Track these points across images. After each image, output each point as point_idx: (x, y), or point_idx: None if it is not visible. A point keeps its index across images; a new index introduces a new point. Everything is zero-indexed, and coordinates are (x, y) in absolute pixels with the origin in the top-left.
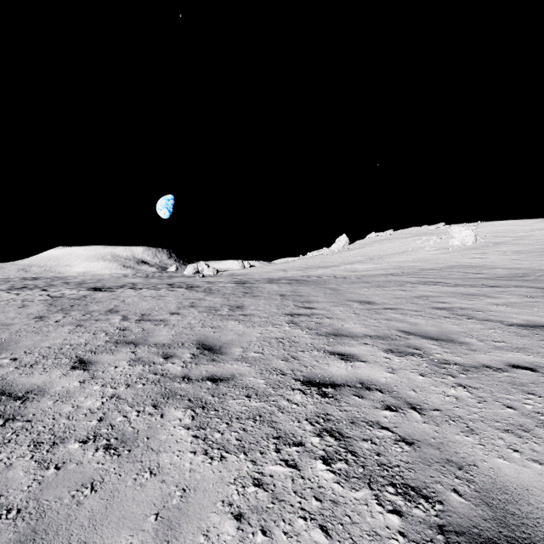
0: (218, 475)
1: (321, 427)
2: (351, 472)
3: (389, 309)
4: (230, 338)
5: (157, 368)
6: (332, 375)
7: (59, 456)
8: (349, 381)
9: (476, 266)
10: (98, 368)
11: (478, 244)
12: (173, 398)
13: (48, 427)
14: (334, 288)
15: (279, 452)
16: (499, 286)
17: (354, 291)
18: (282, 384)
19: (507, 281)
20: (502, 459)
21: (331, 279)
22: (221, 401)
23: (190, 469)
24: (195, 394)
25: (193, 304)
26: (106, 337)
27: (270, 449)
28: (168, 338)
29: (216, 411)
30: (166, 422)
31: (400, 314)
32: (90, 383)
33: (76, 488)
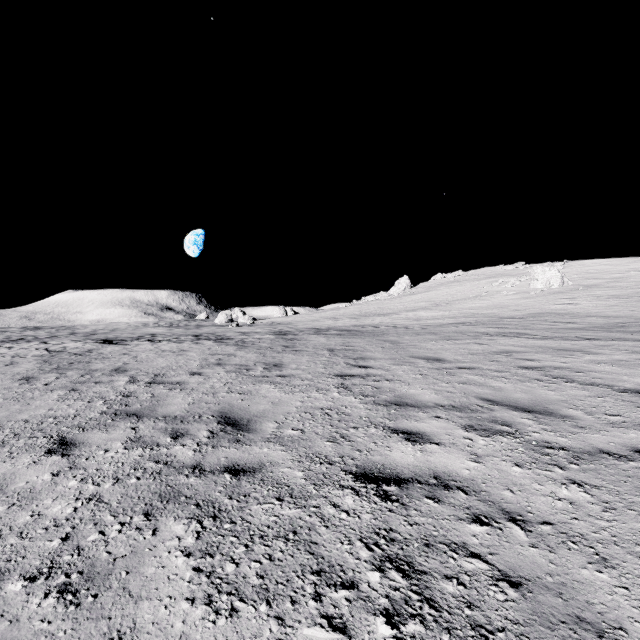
0: None
1: (383, 554)
2: None
3: (464, 369)
4: (262, 408)
5: (161, 453)
6: (396, 464)
7: None
8: (419, 474)
9: (565, 314)
10: (82, 452)
11: (565, 287)
12: (175, 501)
13: None
14: (394, 341)
15: (319, 601)
16: (598, 339)
17: (418, 344)
18: (327, 479)
19: (607, 333)
20: None
21: (391, 329)
22: (241, 507)
23: (182, 634)
24: (207, 495)
25: (220, 361)
26: (103, 407)
27: (307, 594)
28: (183, 408)
29: (232, 524)
30: (158, 544)
31: (479, 376)
32: (66, 476)
33: None
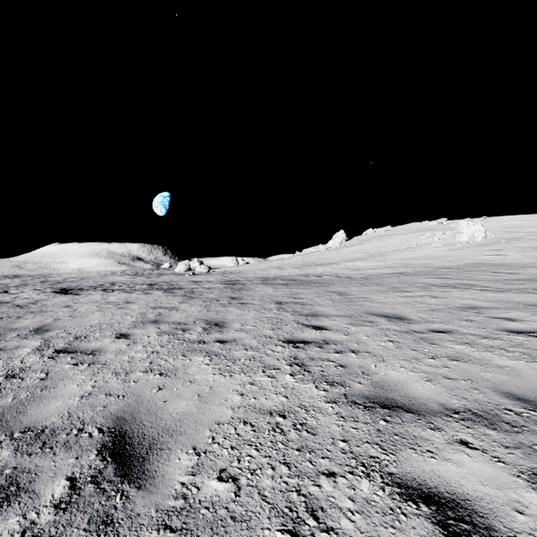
0: None
1: None
2: None
3: (441, 333)
4: (182, 410)
5: None
6: None
7: None
8: None
9: (499, 264)
10: None
11: (488, 240)
12: None
13: None
14: (342, 292)
15: None
16: None
17: (369, 296)
18: None
19: None
20: None
21: (334, 279)
22: None
23: None
24: None
25: (158, 318)
26: None
27: None
28: (66, 407)
29: None
30: None
31: (468, 346)
32: None
33: None
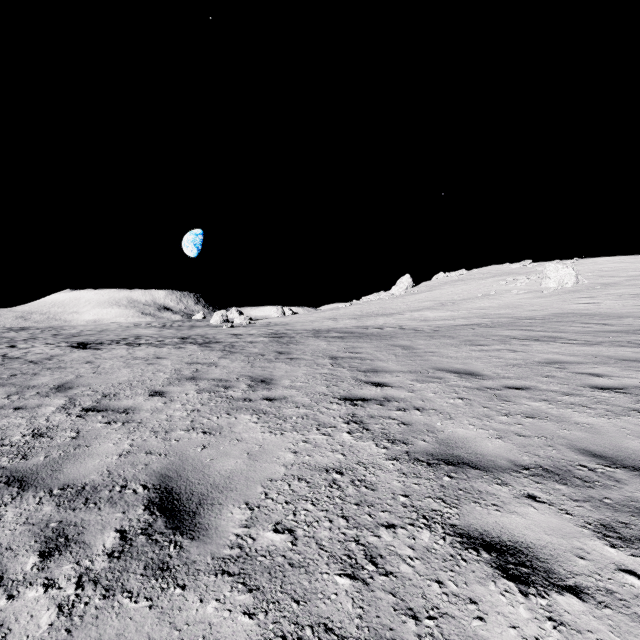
0: None
1: None
2: None
3: (517, 390)
4: (230, 468)
5: None
6: None
7: None
8: None
9: (592, 314)
10: None
11: (580, 285)
12: None
13: None
14: (407, 346)
15: None
16: None
17: (438, 351)
18: None
19: None
20: None
21: (398, 331)
22: None
23: None
24: None
25: (195, 374)
26: None
27: None
28: (105, 465)
29: None
30: None
31: (546, 403)
32: None
33: None
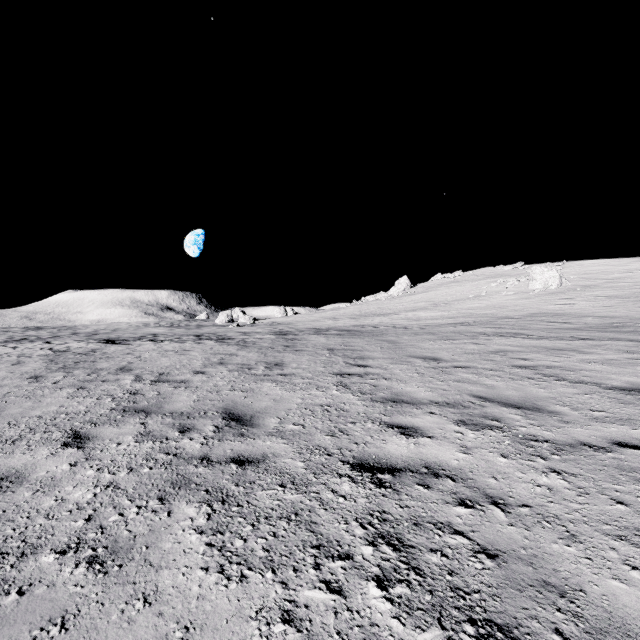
0: (234, 605)
1: (375, 532)
2: (415, 600)
3: (460, 368)
4: (265, 405)
5: (170, 445)
6: (390, 455)
7: (25, 575)
8: (412, 464)
9: (562, 314)
10: (96, 445)
11: (563, 287)
12: (186, 487)
13: (19, 530)
14: (393, 341)
15: (318, 569)
16: (591, 339)
17: (416, 344)
18: (326, 468)
19: (601, 333)
20: (618, 581)
21: (390, 329)
22: (247, 492)
23: (199, 595)
24: (215, 483)
25: (222, 361)
26: (112, 404)
27: (307, 564)
28: (188, 405)
29: (239, 507)
30: (173, 523)
31: (474, 375)
32: (83, 466)
33: (40, 625)
